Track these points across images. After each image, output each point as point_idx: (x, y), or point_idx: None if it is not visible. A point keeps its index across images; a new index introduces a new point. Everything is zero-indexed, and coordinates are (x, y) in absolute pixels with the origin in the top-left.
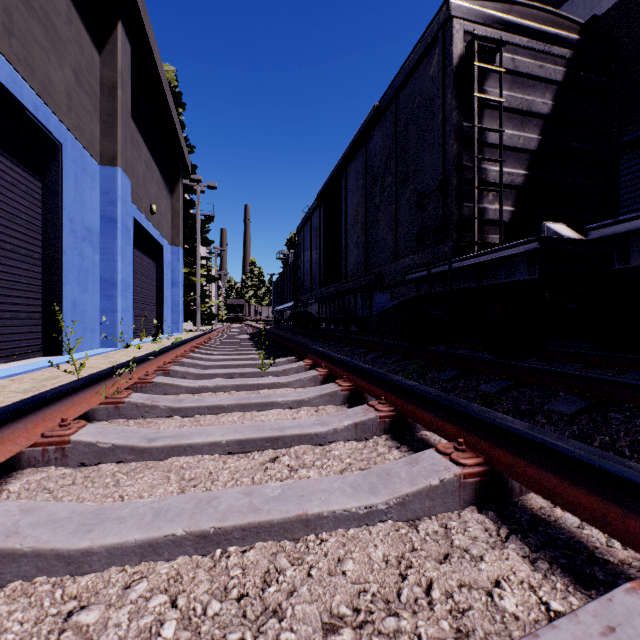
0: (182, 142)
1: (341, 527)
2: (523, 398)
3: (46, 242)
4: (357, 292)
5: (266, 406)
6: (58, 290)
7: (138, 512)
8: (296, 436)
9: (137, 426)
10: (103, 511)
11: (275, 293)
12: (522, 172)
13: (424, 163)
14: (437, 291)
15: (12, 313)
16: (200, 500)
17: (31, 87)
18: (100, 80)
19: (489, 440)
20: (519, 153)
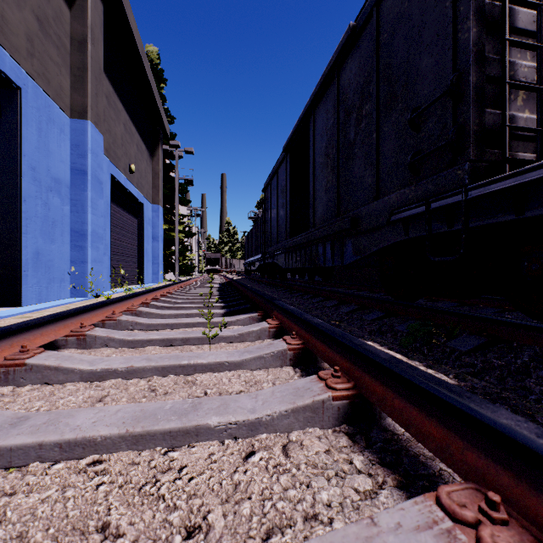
0: (160, 109)
1: None
2: None
3: (4, 189)
4: (327, 240)
5: (185, 436)
6: (16, 239)
7: None
8: None
9: None
10: None
11: (246, 247)
12: None
13: (420, 70)
14: (438, 232)
15: None
16: None
17: None
18: (70, 35)
19: None
20: None
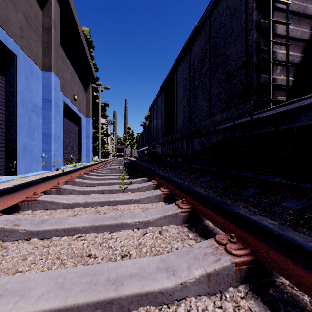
0: (91, 64)
1: None
2: None
3: (7, 111)
4: (183, 139)
5: (117, 227)
6: (14, 138)
7: None
8: (135, 296)
9: None
10: None
11: (139, 142)
12: (299, 54)
13: (230, 52)
14: (239, 135)
15: None
16: None
17: None
18: (42, 24)
19: None
20: (297, 42)
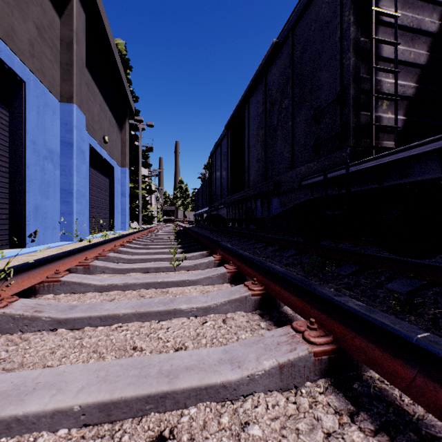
0: (128, 92)
1: None
2: None
3: (12, 159)
4: (257, 198)
5: (168, 314)
6: (22, 196)
7: None
8: (193, 390)
9: (1, 348)
10: None
11: (195, 201)
12: (413, 84)
13: (320, 81)
14: (332, 194)
15: None
16: None
17: None
18: (60, 37)
19: None
20: (409, 67)
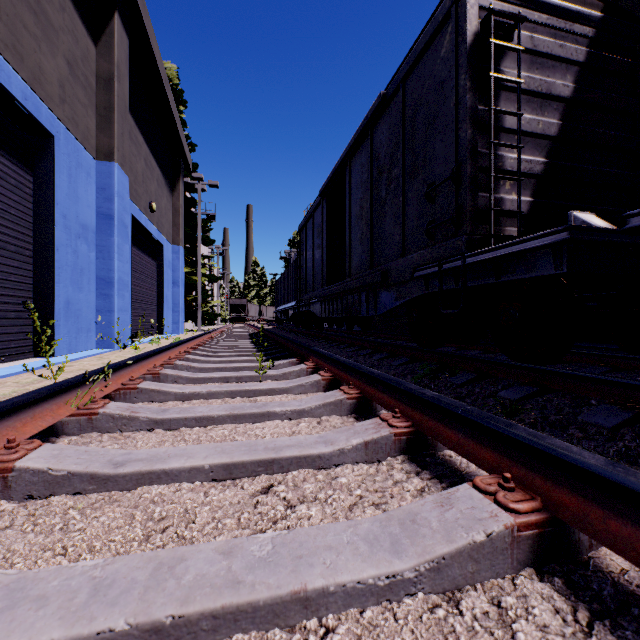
0: (183, 139)
1: (354, 606)
2: (551, 407)
3: (38, 239)
4: (361, 290)
5: (262, 417)
6: (50, 288)
7: (70, 586)
8: (295, 458)
9: (111, 442)
10: (22, 584)
11: (277, 293)
12: (541, 160)
13: (434, 151)
14: (449, 288)
15: (0, 312)
16: (160, 564)
17: (20, 75)
18: (96, 72)
19: (544, 475)
20: (538, 139)
